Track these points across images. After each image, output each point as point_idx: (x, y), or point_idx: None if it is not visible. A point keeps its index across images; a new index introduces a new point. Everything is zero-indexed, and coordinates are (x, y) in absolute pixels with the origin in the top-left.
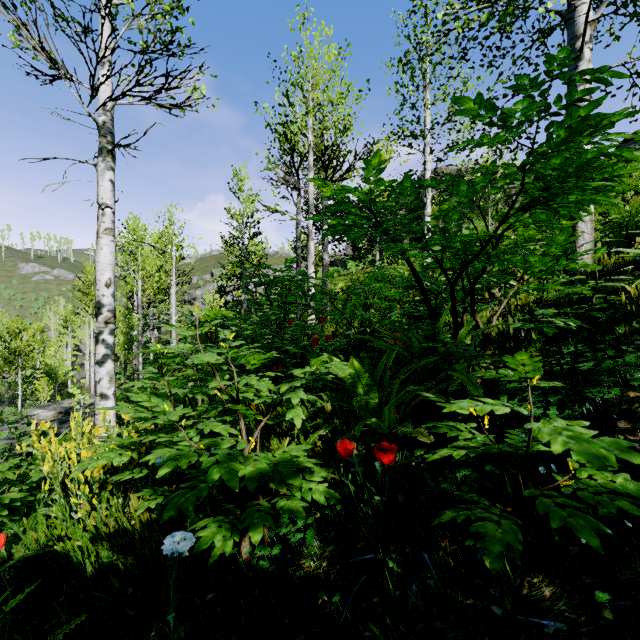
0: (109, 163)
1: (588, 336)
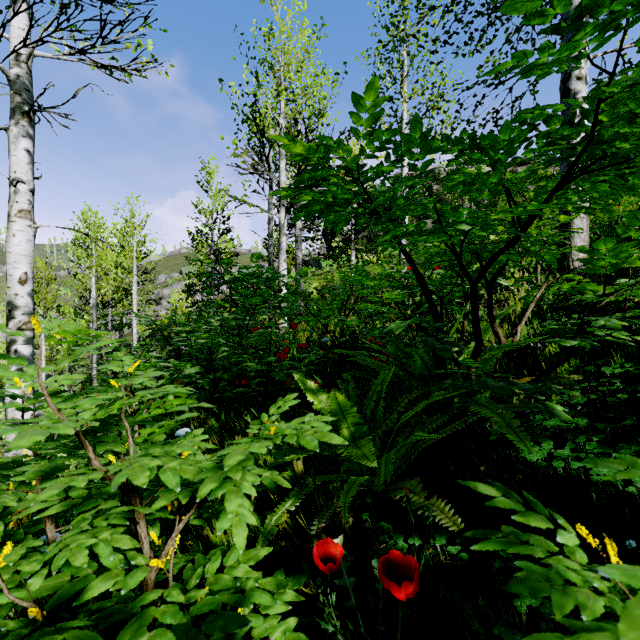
0: (25, 128)
1: (634, 351)
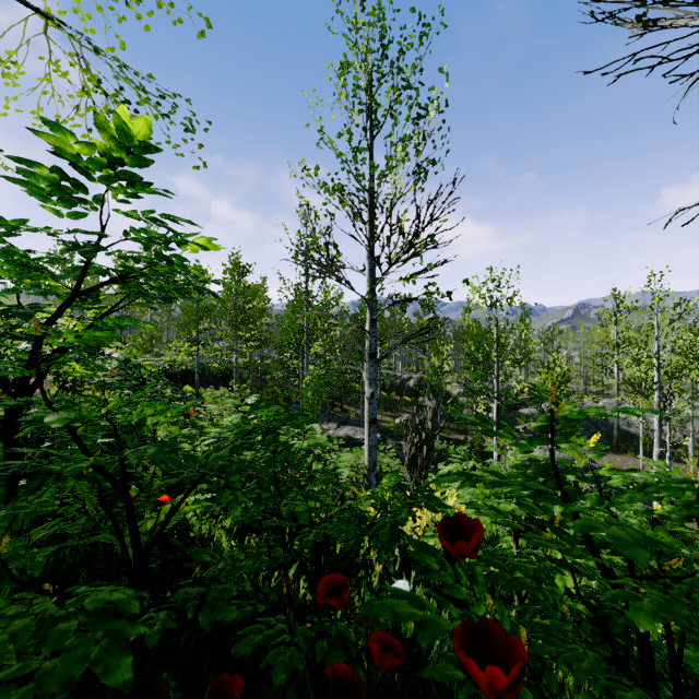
0: None
1: None
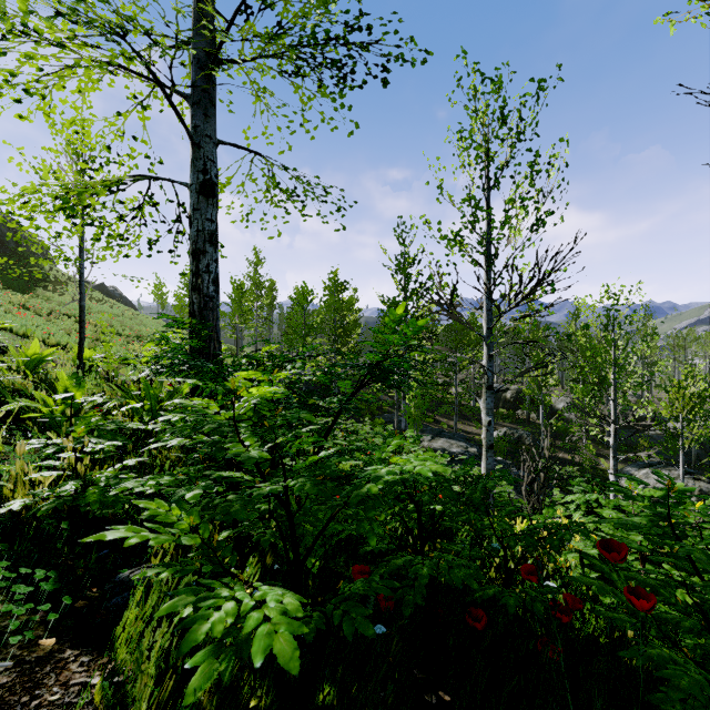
0: None
1: None
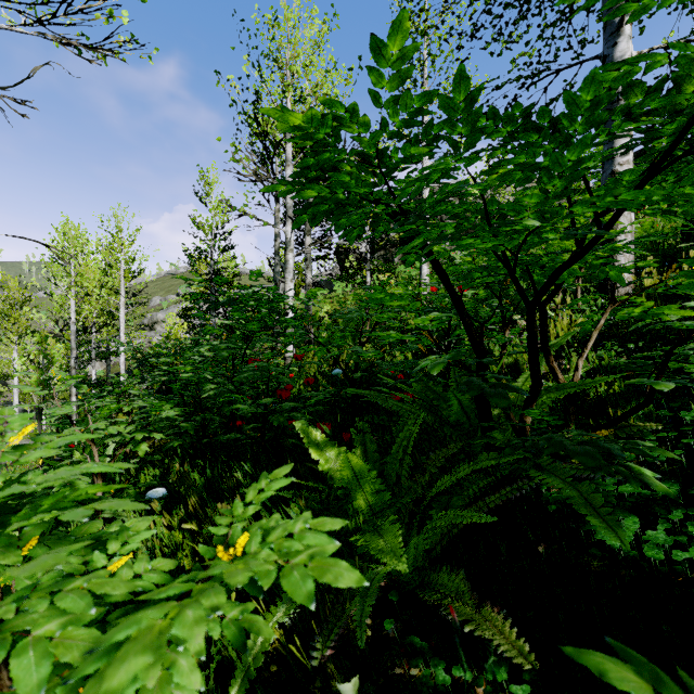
0: None
1: None
